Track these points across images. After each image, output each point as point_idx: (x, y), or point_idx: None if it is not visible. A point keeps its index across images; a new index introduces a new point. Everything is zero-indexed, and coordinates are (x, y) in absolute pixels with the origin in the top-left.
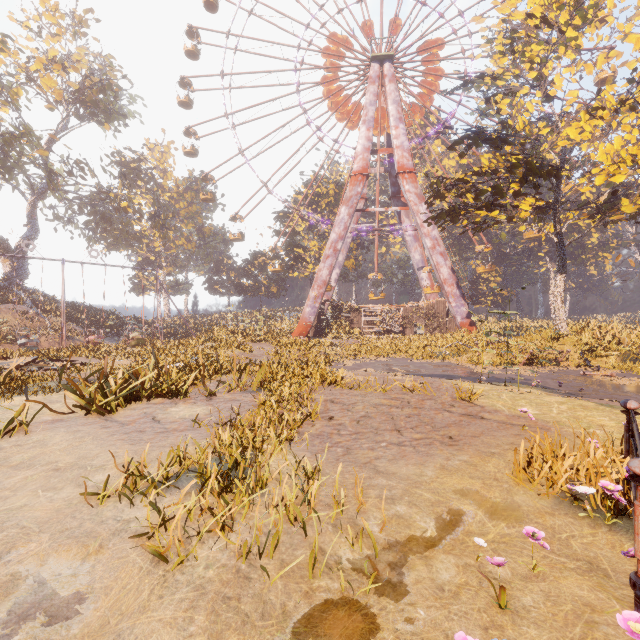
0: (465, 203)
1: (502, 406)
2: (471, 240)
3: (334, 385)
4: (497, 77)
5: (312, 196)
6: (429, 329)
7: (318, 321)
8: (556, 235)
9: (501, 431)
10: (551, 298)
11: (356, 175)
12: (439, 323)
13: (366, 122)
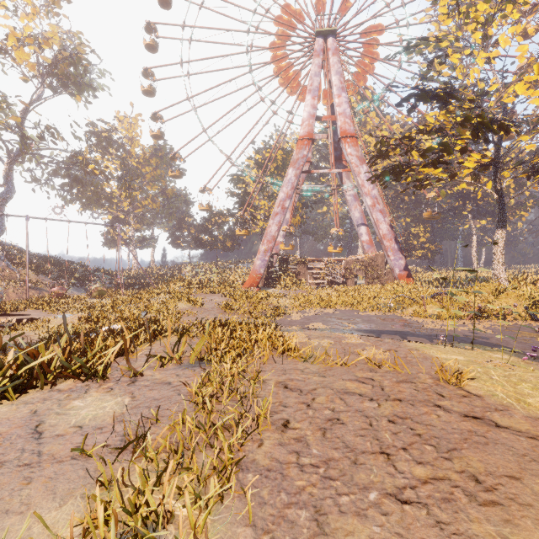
0: (407, 162)
1: (505, 396)
2: (403, 200)
3: (286, 354)
4: (441, 38)
5: (262, 161)
6: (369, 280)
7: (267, 273)
8: (496, 192)
9: None
10: (473, 251)
11: (302, 139)
12: (378, 274)
13: (311, 91)
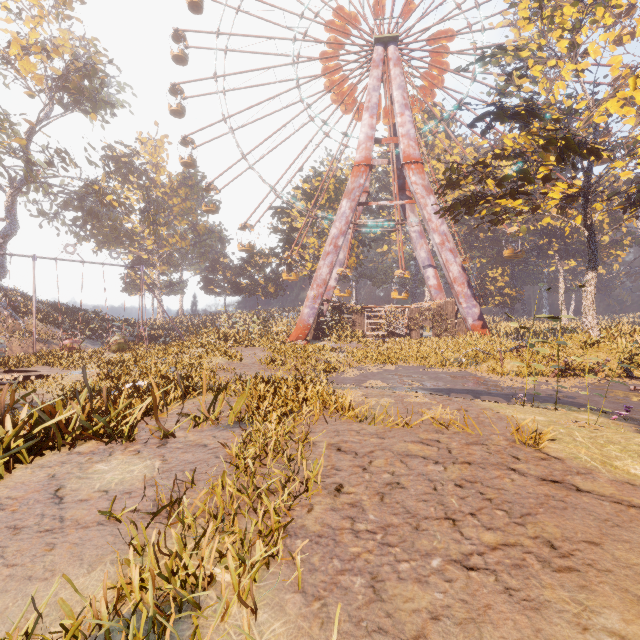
0: (481, 192)
1: (590, 458)
2: (477, 238)
3: (339, 414)
4: (521, 47)
5: (311, 191)
6: (437, 332)
7: (317, 323)
8: (586, 227)
9: (631, 527)
10: (560, 298)
11: (358, 166)
12: (448, 325)
13: (369, 109)
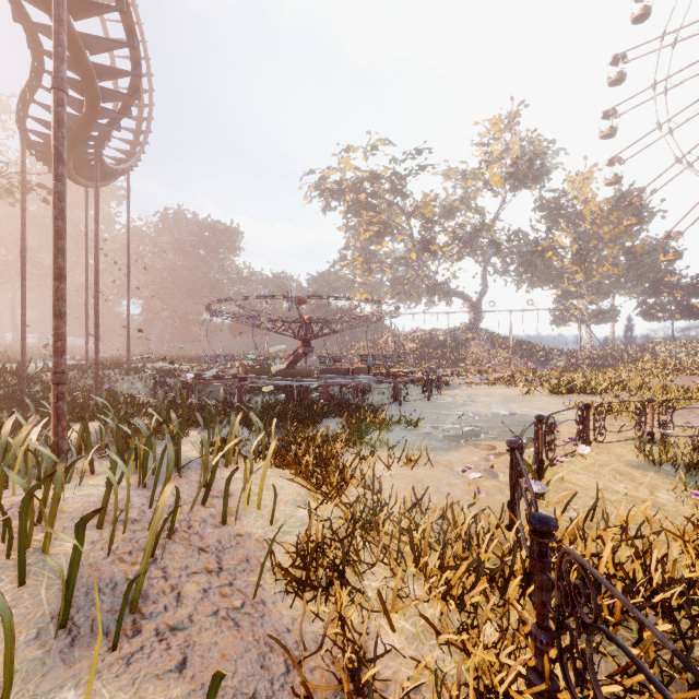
0: None
1: None
2: None
3: None
4: None
5: None
6: None
7: None
8: None
9: None
10: None
11: None
12: None
13: None
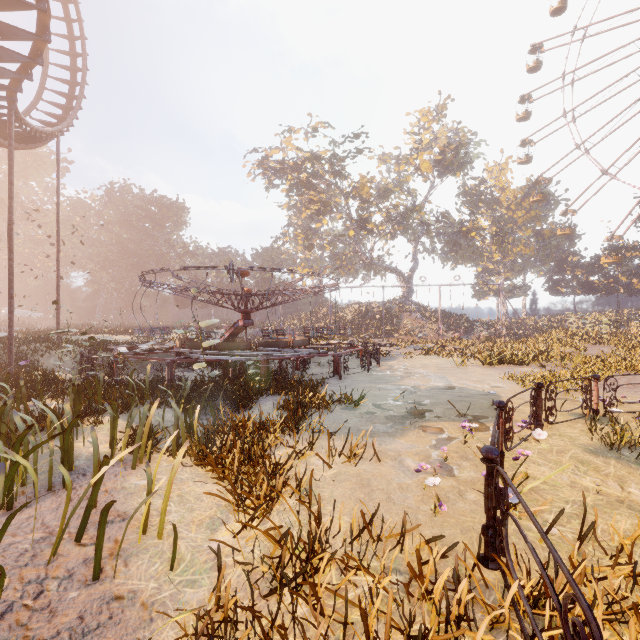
0: None
1: None
2: None
3: None
4: None
5: None
6: None
7: None
8: None
9: None
10: None
11: None
12: None
13: None
